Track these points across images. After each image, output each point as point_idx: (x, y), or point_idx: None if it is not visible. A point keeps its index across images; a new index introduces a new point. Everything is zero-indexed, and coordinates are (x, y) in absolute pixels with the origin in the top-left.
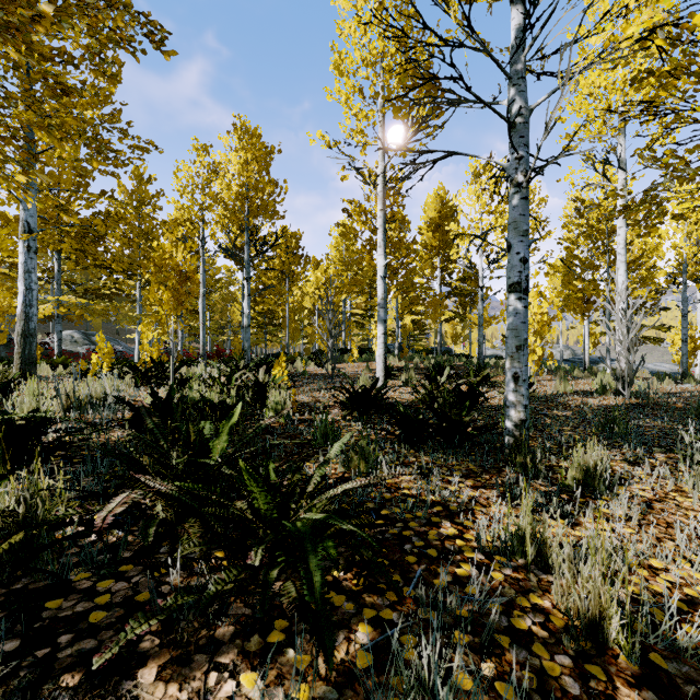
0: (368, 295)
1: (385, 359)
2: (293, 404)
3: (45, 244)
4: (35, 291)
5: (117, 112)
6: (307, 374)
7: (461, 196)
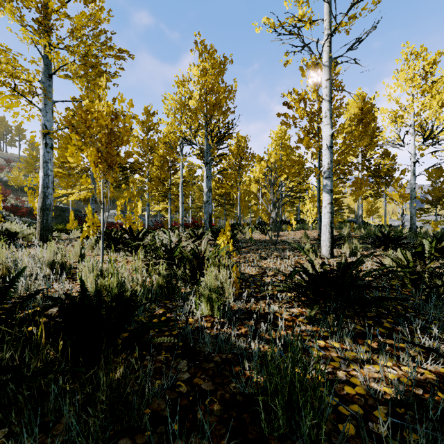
0: (297, 182)
1: (331, 228)
2: (234, 285)
3: (81, 151)
4: (51, 176)
5: (108, 39)
6: (253, 241)
7: (378, 96)
